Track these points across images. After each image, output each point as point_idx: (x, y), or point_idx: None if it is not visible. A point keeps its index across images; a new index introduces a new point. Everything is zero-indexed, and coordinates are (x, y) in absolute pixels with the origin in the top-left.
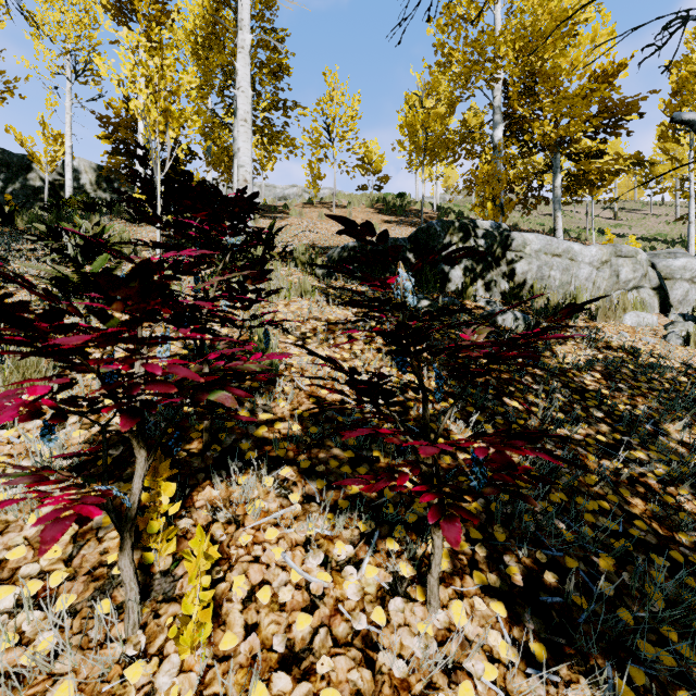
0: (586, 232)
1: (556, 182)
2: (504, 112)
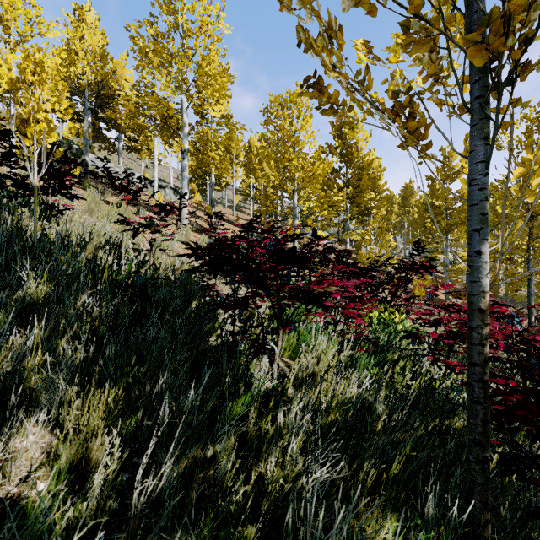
0: (149, 175)
1: (120, 145)
2: (95, 109)
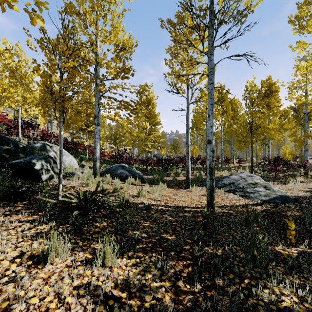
0: None
1: None
2: None
